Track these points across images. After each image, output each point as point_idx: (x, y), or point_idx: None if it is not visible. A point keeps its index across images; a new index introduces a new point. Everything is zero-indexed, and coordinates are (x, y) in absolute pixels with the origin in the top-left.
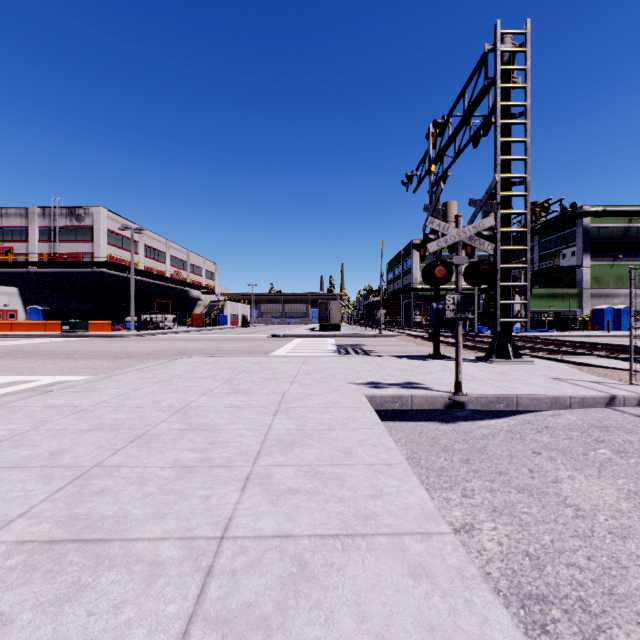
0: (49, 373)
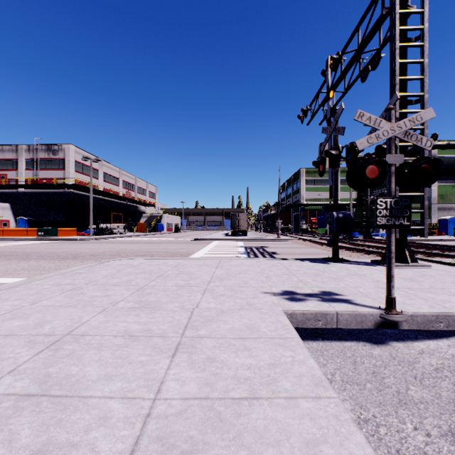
0: None
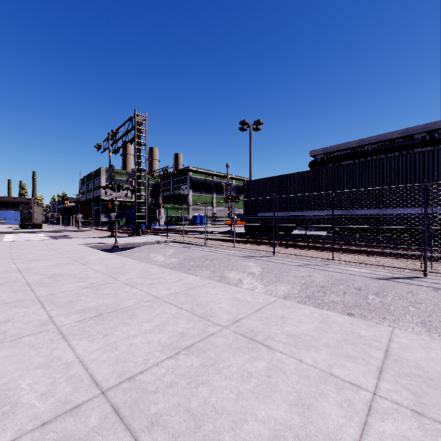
0: None
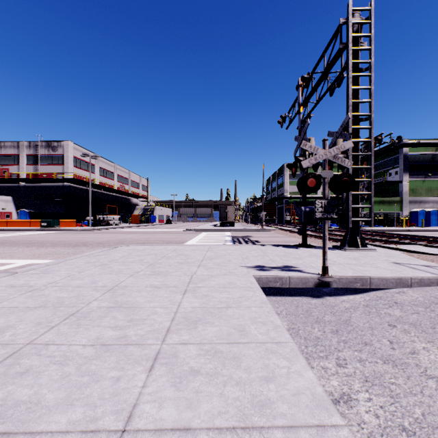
0: (24, 257)
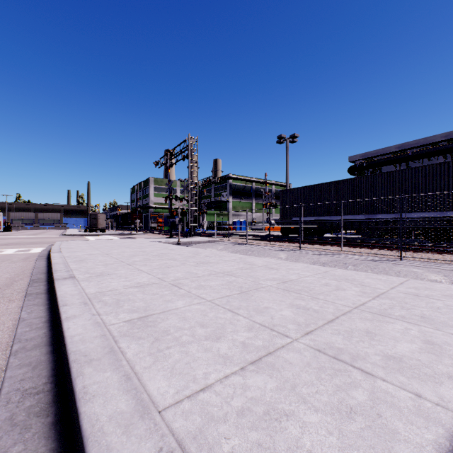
0: None
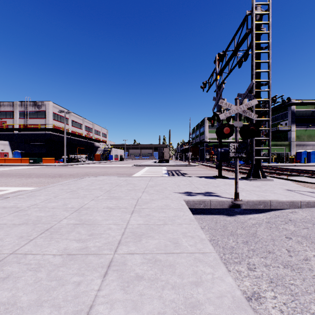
0: (15, 185)
